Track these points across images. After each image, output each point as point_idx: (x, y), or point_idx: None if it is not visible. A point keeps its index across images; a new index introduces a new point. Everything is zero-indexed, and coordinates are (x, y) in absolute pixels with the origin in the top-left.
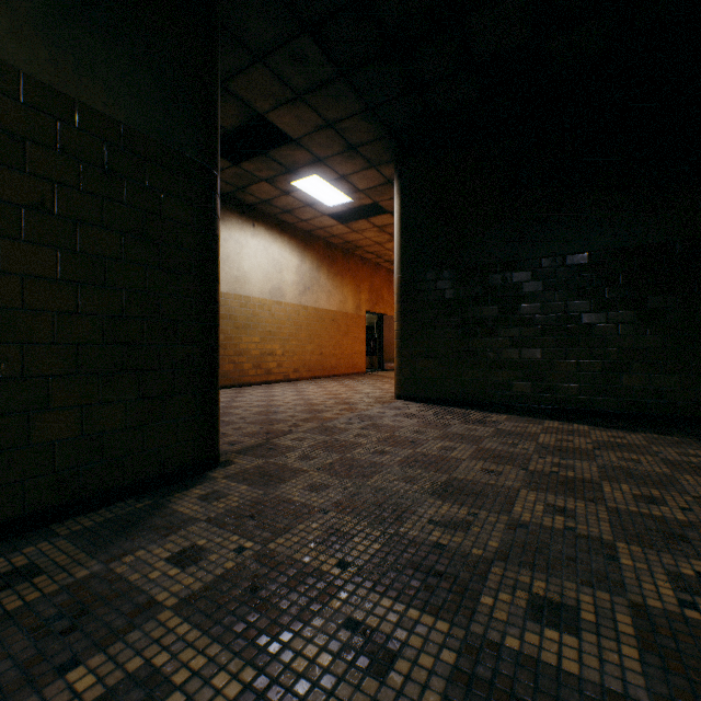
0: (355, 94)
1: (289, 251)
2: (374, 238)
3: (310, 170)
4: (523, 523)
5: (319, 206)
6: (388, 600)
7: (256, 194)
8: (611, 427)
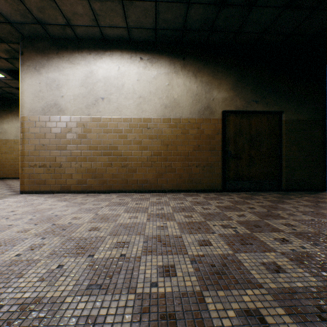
0: None
1: None
2: None
3: None
4: None
5: None
6: None
7: None
8: None
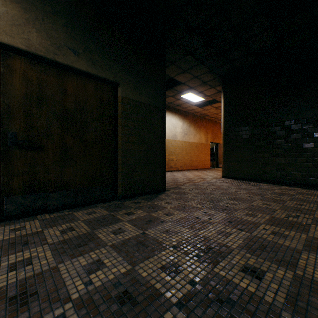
0: (205, 67)
1: (178, 120)
2: (213, 111)
3: (188, 91)
4: (253, 205)
5: (190, 102)
6: (213, 211)
7: (167, 101)
8: (311, 189)
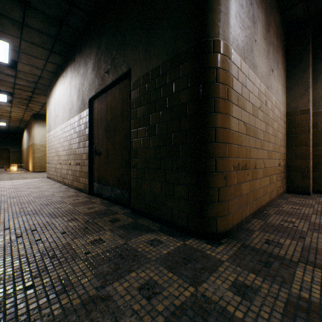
0: None
1: None
2: None
3: None
4: None
5: None
6: None
7: None
8: None
